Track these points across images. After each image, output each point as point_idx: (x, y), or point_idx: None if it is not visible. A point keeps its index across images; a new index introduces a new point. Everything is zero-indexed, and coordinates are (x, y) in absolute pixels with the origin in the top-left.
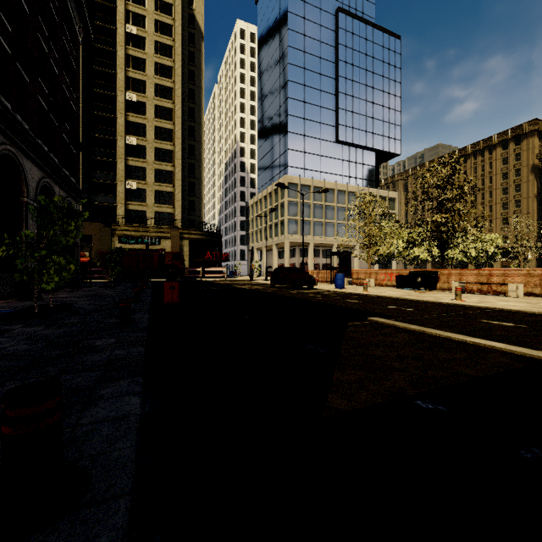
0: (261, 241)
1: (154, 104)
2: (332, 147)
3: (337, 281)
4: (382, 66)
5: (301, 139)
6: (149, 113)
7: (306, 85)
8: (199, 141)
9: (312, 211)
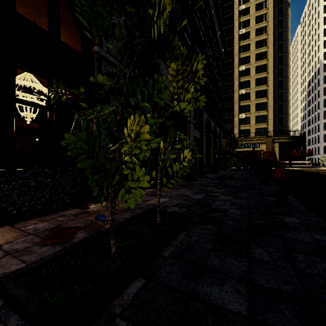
0: None
1: (255, 66)
2: None
3: None
4: None
5: None
6: (251, 73)
7: None
8: (286, 76)
9: None
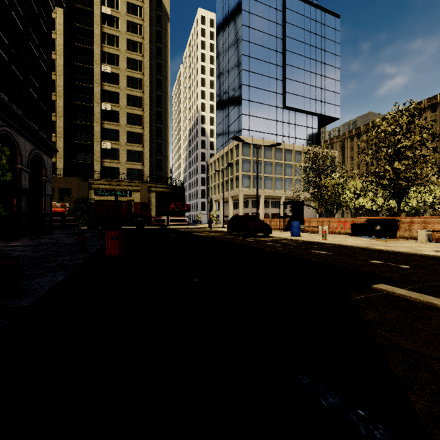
0: (218, 194)
1: (126, 75)
2: (280, 112)
3: (293, 229)
4: (324, 41)
5: (254, 105)
6: (122, 83)
7: (258, 59)
8: (165, 107)
9: (263, 167)
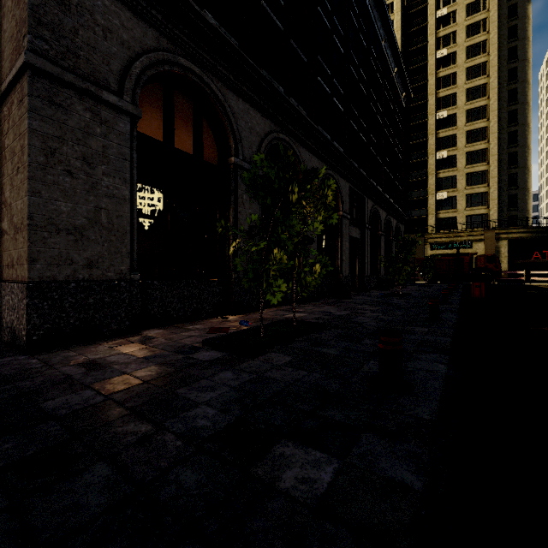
0: None
1: (465, 110)
2: None
3: None
4: None
5: None
6: (459, 122)
7: None
8: (523, 122)
9: None
